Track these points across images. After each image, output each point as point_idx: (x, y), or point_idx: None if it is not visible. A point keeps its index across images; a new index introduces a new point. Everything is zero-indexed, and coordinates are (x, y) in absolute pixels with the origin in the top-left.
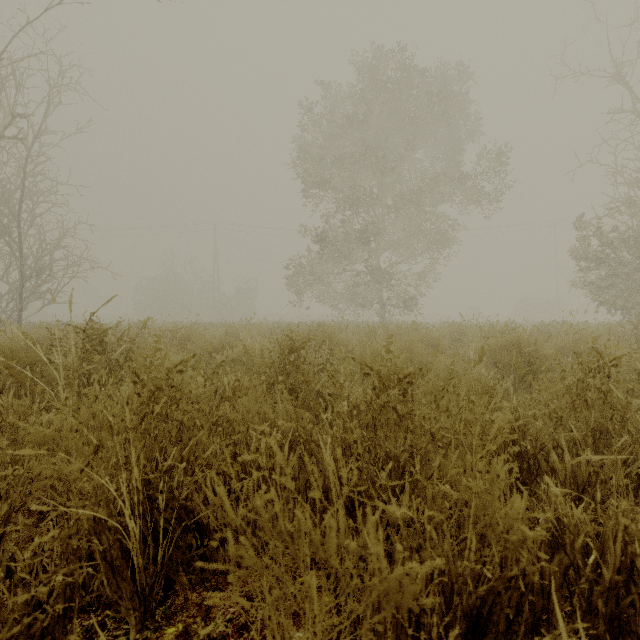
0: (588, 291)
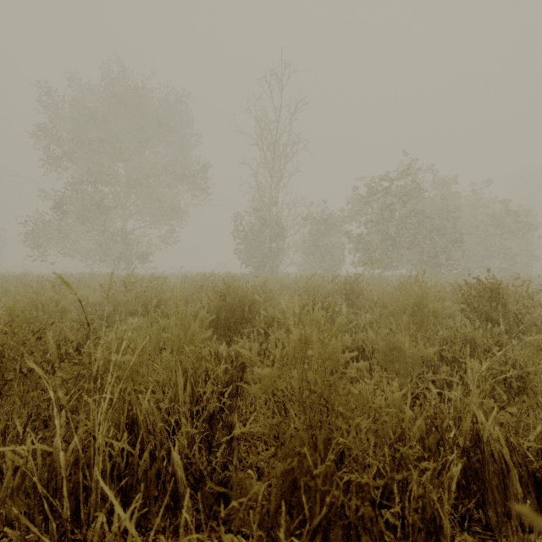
0: (239, 256)
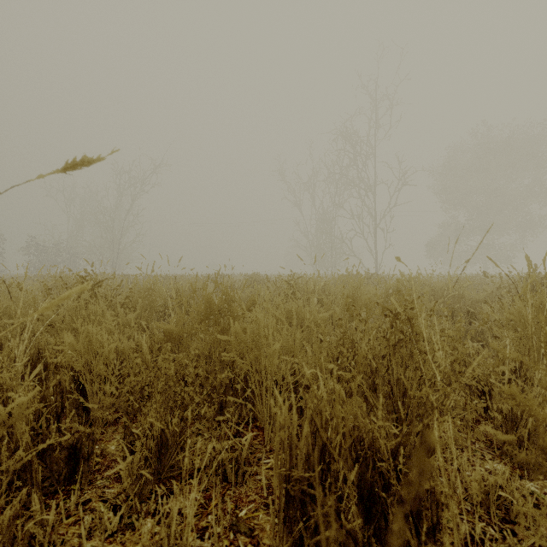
0: None
